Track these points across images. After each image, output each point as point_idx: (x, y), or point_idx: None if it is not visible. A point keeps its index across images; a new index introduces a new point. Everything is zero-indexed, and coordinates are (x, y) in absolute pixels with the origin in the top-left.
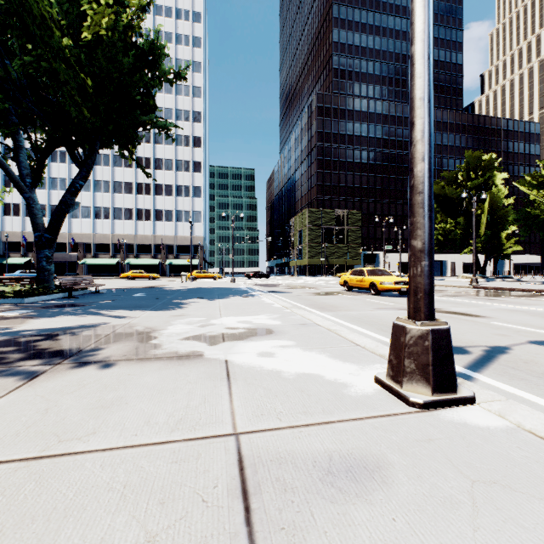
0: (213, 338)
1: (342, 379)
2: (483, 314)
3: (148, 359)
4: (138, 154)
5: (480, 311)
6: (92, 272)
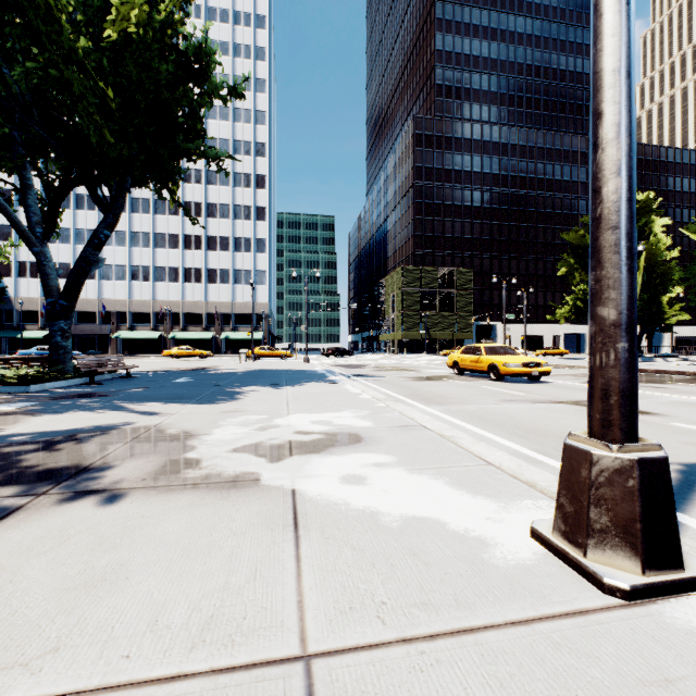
0: (276, 450)
1: (476, 530)
2: (654, 411)
3: (176, 487)
4: (185, 198)
5: (648, 405)
6: (128, 348)
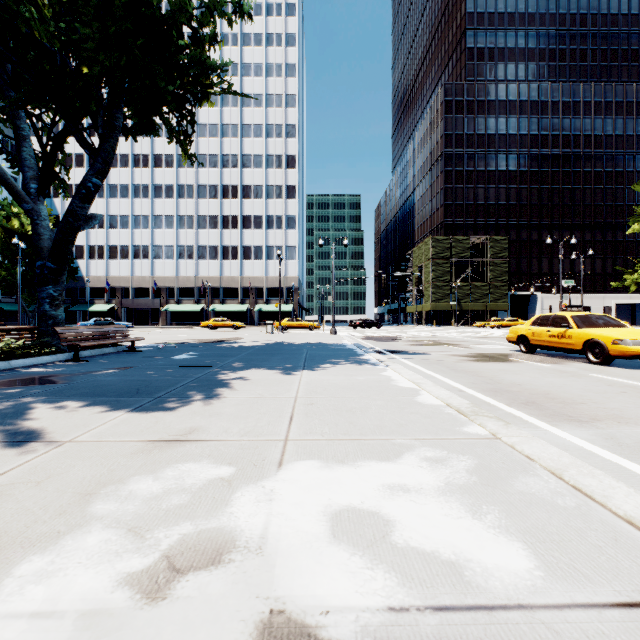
0: None
1: None
2: None
3: None
4: (223, 182)
5: None
6: (175, 320)
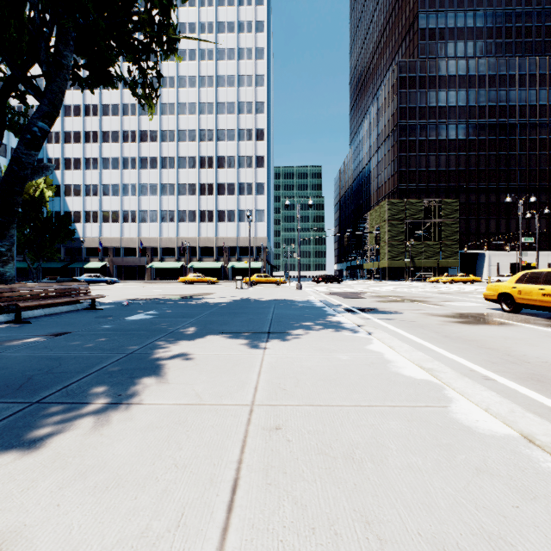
0: None
1: None
2: None
3: None
4: (201, 153)
5: None
6: (159, 276)
